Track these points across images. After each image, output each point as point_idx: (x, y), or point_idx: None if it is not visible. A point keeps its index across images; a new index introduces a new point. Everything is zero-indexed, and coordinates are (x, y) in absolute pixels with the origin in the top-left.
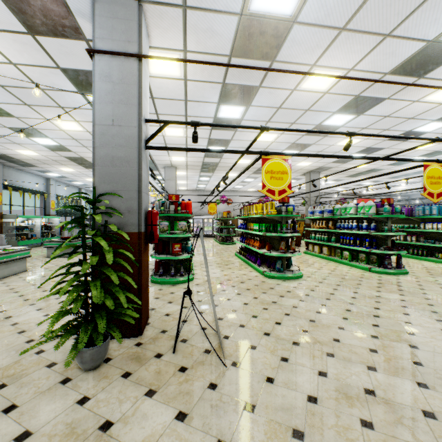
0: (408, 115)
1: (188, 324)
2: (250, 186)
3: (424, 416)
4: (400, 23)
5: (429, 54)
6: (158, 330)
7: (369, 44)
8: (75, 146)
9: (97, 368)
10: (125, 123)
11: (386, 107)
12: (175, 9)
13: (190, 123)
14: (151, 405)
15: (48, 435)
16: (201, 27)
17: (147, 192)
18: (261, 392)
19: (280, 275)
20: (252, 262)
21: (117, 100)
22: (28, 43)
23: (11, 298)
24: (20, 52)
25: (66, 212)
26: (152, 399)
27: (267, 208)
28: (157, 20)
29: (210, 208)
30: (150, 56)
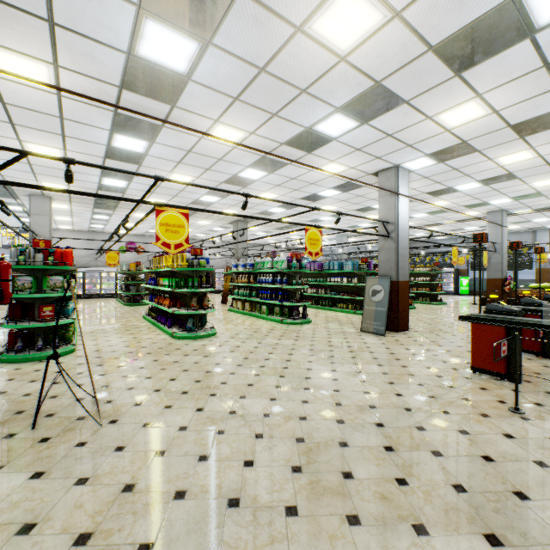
0: (310, 181)
1: (59, 398)
2: None
3: (263, 417)
4: (281, 109)
5: (309, 137)
6: (11, 412)
7: (262, 117)
8: None
9: None
10: None
11: (291, 171)
12: (37, 19)
13: (61, 159)
14: None
15: None
16: (78, 49)
17: None
18: (135, 435)
19: (191, 334)
20: (162, 324)
21: None
22: None
23: None
24: None
25: None
26: None
27: (178, 261)
28: (9, 20)
29: (109, 257)
30: None
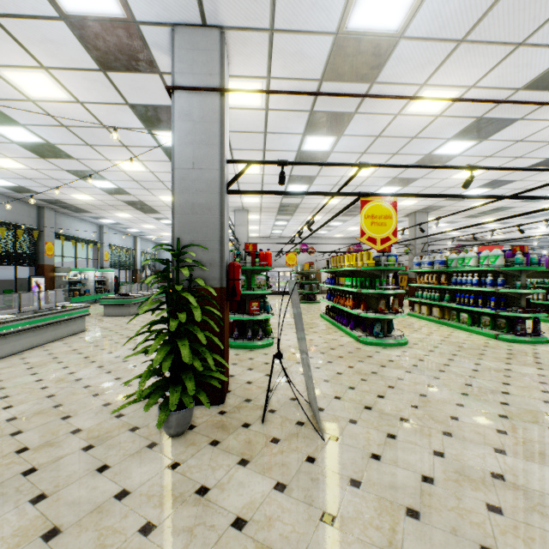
0: (548, 138)
1: (275, 393)
2: (337, 231)
3: None
4: (537, 29)
5: None
6: (241, 398)
7: (496, 56)
8: (135, 188)
9: (182, 434)
10: (206, 166)
11: (518, 129)
12: (260, 33)
13: (276, 162)
14: (246, 474)
15: (146, 495)
16: (289, 51)
17: (227, 242)
18: (366, 469)
19: (379, 341)
20: (343, 325)
21: (198, 140)
22: (98, 80)
23: (76, 359)
24: (89, 90)
25: (120, 264)
26: (246, 468)
27: (362, 259)
28: (239, 47)
29: (288, 259)
30: (233, 89)
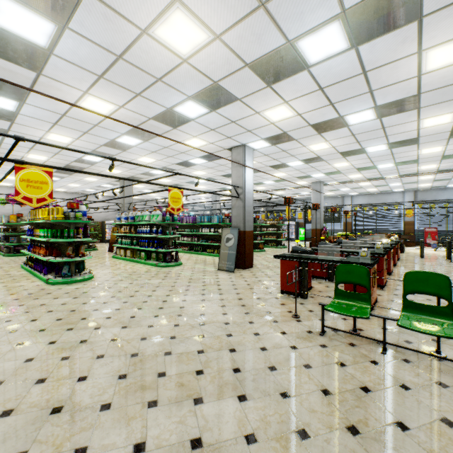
0: (180, 150)
1: None
2: (57, 185)
3: (110, 341)
4: (143, 91)
5: (172, 116)
6: None
7: (128, 95)
8: None
9: None
10: None
11: (162, 141)
12: None
13: None
14: None
15: None
16: None
17: None
18: None
19: (66, 280)
20: (39, 272)
21: None
22: None
23: None
24: None
25: None
26: None
27: (54, 214)
28: None
29: None
30: None
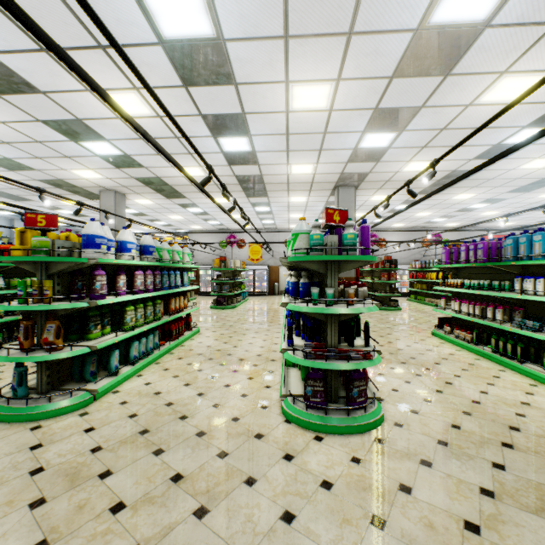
0: None
1: None
2: (282, 219)
3: None
4: None
5: None
6: None
7: None
8: None
9: None
10: None
11: None
12: None
13: None
14: None
15: None
16: None
17: None
18: None
19: None
20: None
21: None
22: None
23: None
24: None
25: None
26: None
27: None
28: None
29: None
30: None
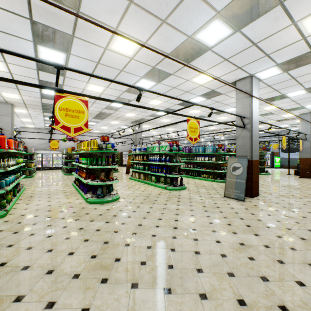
0: (185, 89)
1: None
2: (94, 128)
3: None
4: (170, 14)
5: (190, 47)
6: None
7: (153, 24)
8: None
9: None
10: None
11: (173, 80)
12: None
13: None
14: None
15: None
16: None
17: None
18: None
19: (99, 200)
20: (81, 190)
21: None
22: None
23: None
24: None
25: None
26: None
27: (91, 145)
28: None
29: (52, 144)
30: None
